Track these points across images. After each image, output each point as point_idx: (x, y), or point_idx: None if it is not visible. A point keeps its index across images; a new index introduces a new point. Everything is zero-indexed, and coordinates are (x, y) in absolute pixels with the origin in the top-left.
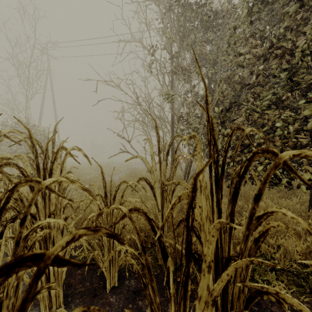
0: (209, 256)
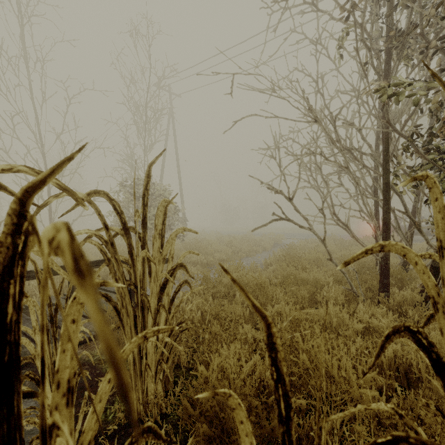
0: None
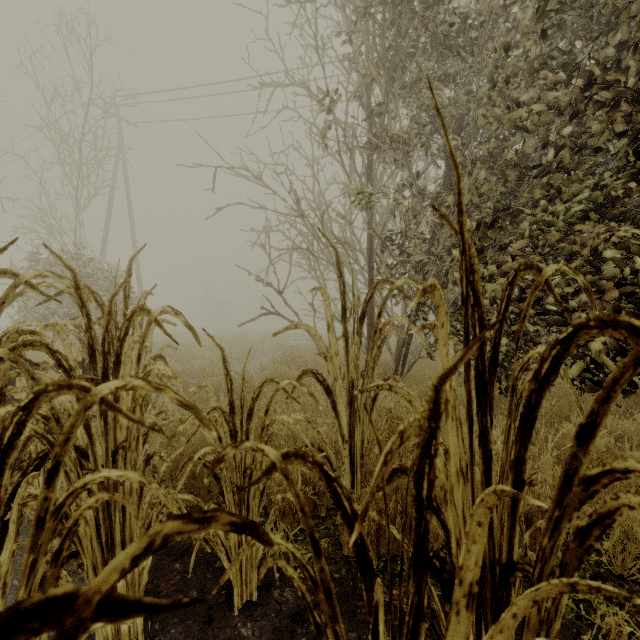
0: (471, 570)
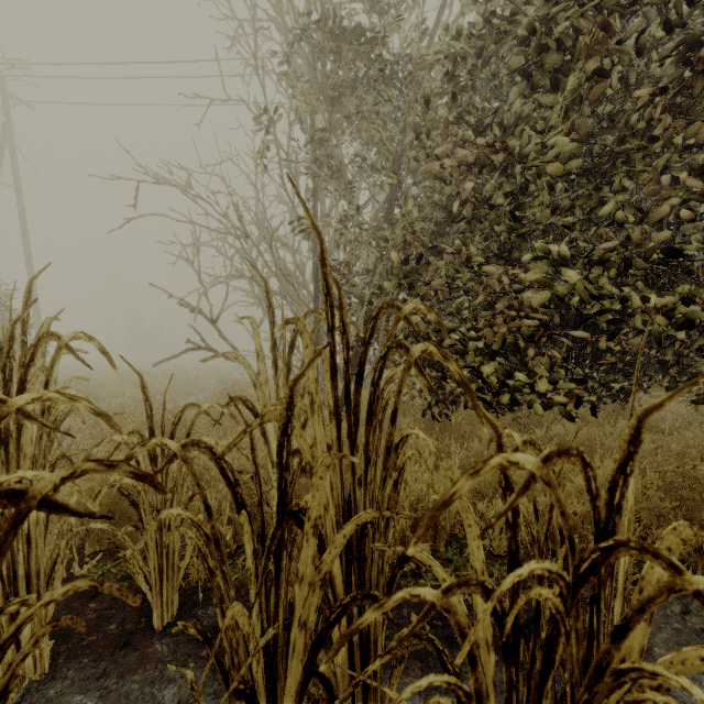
0: (315, 509)
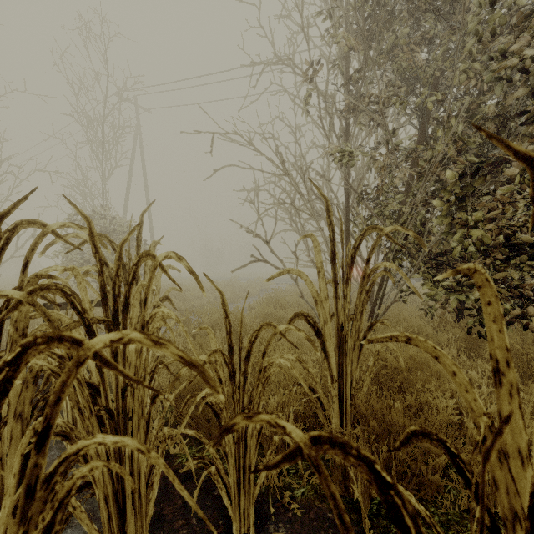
0: None
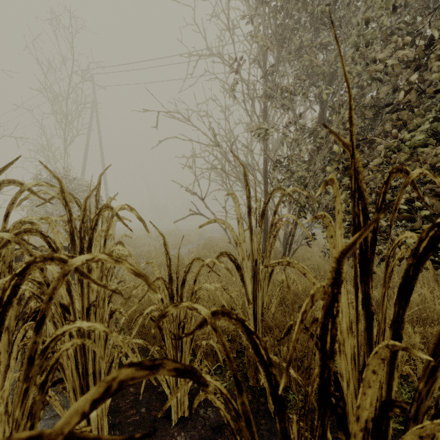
0: (367, 409)
